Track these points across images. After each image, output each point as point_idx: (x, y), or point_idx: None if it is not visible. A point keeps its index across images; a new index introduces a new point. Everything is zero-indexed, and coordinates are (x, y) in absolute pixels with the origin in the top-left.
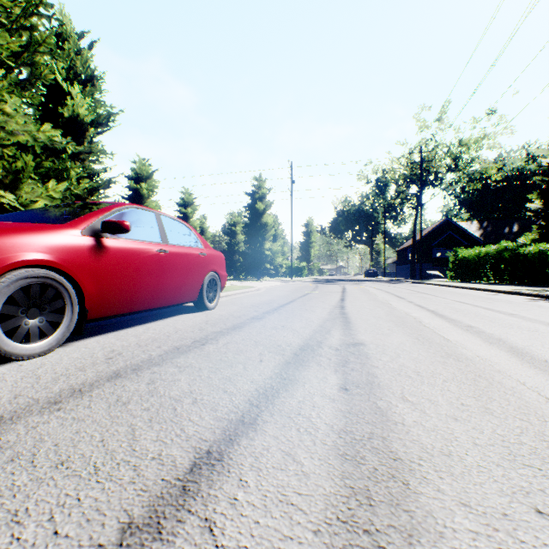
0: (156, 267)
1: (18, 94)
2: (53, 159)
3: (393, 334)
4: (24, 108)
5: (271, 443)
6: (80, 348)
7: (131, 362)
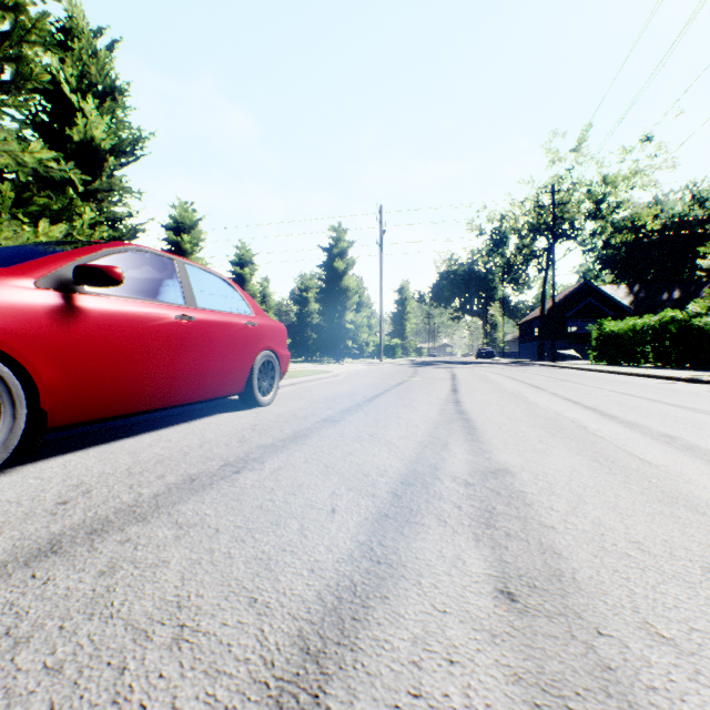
0: (174, 342)
1: None
2: (48, 192)
3: (551, 450)
4: (2, 118)
5: None
6: (26, 479)
7: (96, 512)
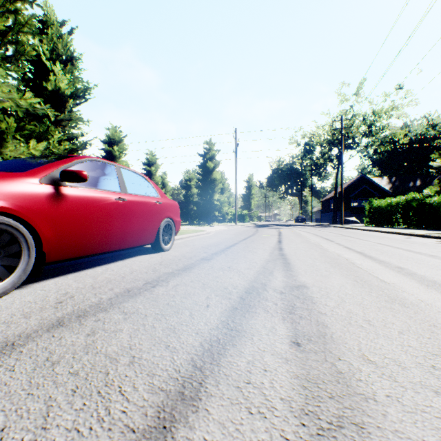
0: (115, 213)
1: (5, 68)
2: (35, 122)
3: (331, 275)
4: (8, 78)
5: (215, 437)
6: (36, 290)
7: (79, 307)
